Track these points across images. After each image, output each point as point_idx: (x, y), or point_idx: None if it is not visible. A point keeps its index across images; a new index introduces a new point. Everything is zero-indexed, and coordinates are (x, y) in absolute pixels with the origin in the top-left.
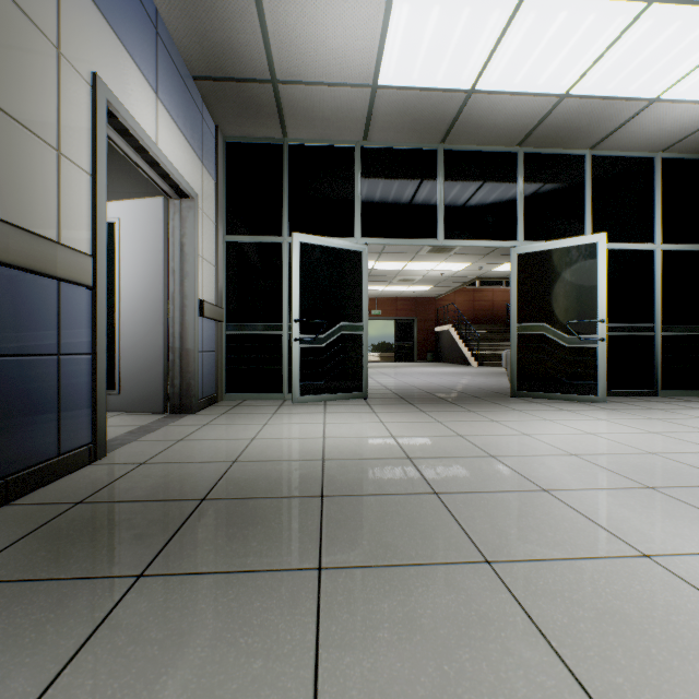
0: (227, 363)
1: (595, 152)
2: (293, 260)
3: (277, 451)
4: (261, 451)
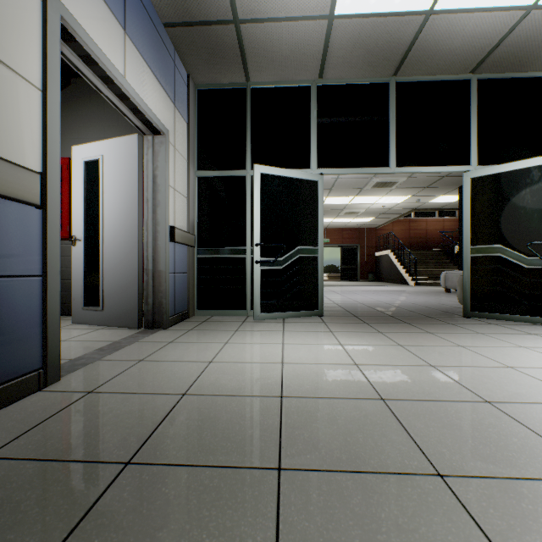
0: (198, 282)
1: None
2: (254, 189)
3: (232, 381)
4: (215, 380)
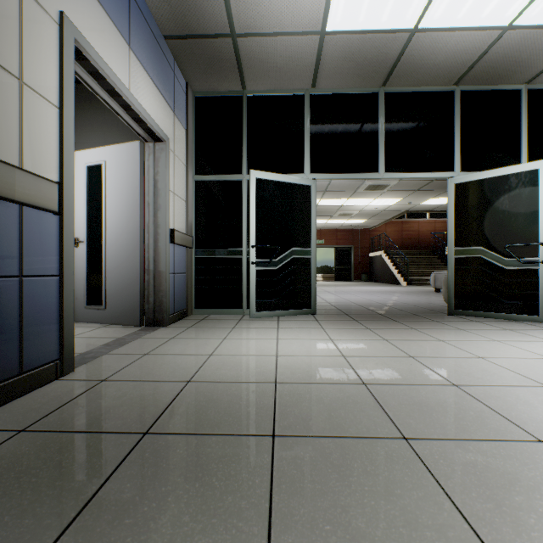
0: (196, 282)
1: (531, 86)
2: (250, 194)
3: (231, 370)
4: (216, 369)
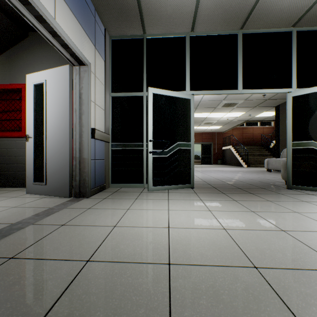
0: (112, 166)
1: None
2: (148, 104)
3: (129, 245)
4: (116, 244)
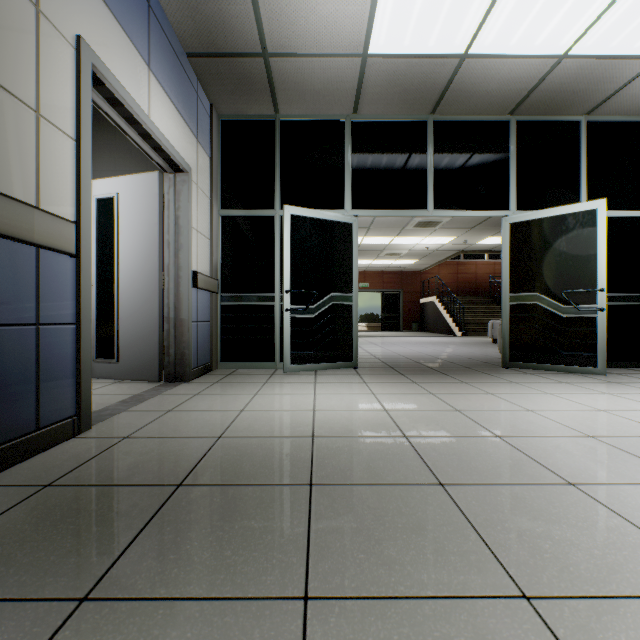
0: (222, 332)
1: (591, 118)
2: (284, 232)
3: (265, 425)
4: (248, 425)
